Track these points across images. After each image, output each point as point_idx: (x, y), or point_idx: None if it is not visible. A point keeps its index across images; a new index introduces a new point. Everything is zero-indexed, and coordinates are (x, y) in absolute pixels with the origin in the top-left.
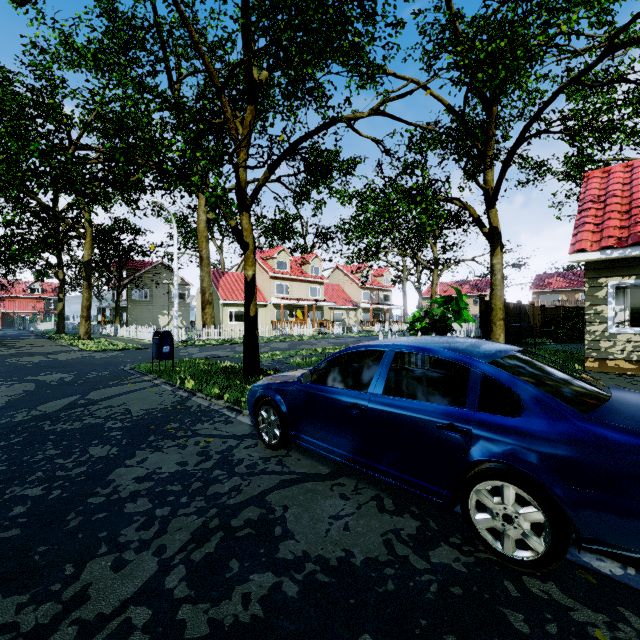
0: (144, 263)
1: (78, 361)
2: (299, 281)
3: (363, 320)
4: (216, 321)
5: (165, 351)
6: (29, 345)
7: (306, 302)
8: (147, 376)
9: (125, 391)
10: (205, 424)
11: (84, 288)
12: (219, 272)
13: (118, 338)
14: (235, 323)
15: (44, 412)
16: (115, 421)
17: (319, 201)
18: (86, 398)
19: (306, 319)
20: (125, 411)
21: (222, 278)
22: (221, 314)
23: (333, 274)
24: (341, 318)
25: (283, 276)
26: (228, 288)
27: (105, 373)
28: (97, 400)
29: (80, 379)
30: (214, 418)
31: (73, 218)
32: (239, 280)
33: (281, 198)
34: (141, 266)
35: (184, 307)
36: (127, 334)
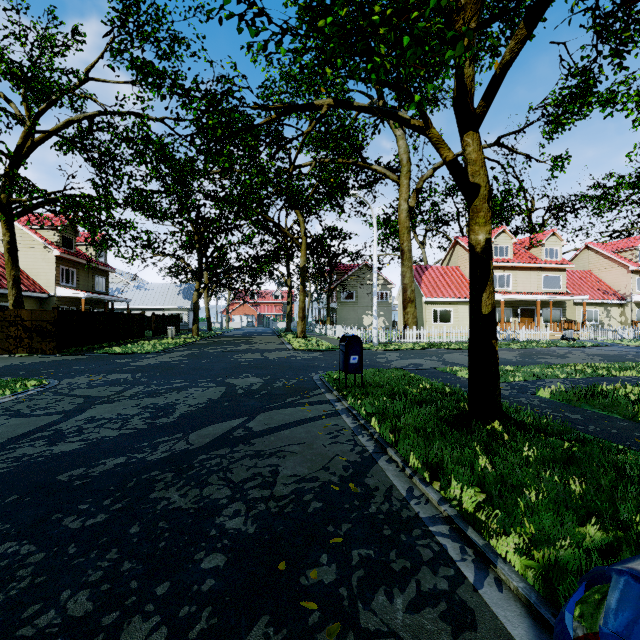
0: (350, 266)
1: (280, 362)
2: (526, 269)
3: (637, 320)
4: (418, 321)
5: (352, 362)
6: (261, 341)
7: (538, 296)
8: (331, 393)
9: (294, 420)
10: (395, 601)
11: (300, 291)
12: (421, 267)
13: (326, 337)
14: (440, 324)
15: (187, 447)
16: (240, 505)
17: (559, 157)
18: (247, 426)
19: (538, 319)
20: (269, 474)
21: (425, 273)
22: (424, 313)
23: (578, 257)
24: (595, 317)
25: (503, 264)
26: (432, 284)
27: (292, 382)
28: (255, 433)
29: (265, 388)
30: (419, 569)
31: (242, 193)
32: (444, 274)
33: (501, 165)
34: (348, 269)
35: (386, 307)
36: (333, 334)
